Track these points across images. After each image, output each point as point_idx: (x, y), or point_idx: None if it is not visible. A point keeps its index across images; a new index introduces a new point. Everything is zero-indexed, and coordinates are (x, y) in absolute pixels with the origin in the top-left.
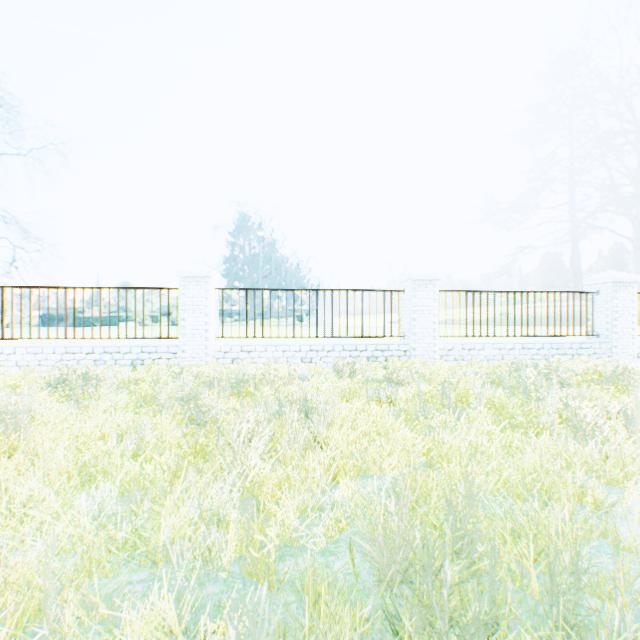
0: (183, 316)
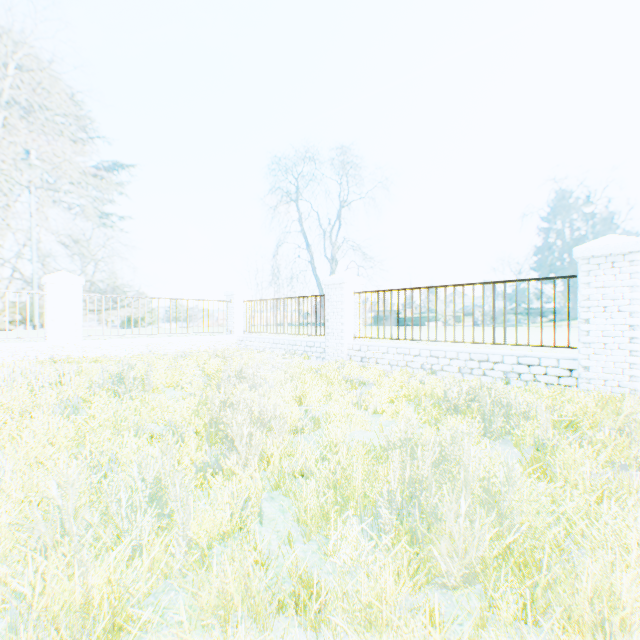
0: (583, 316)
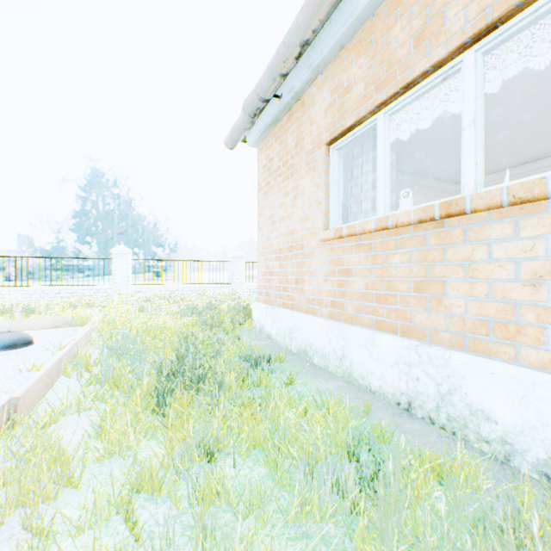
0: (115, 273)
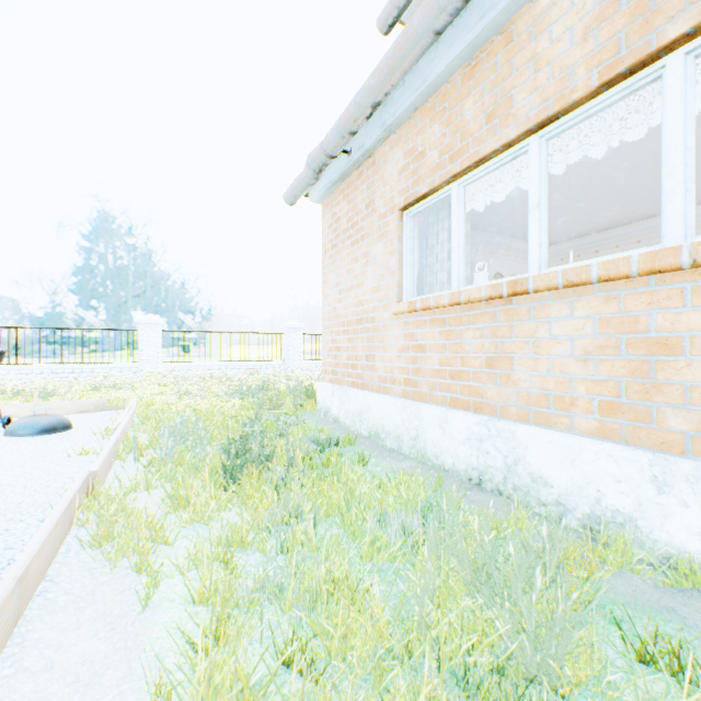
0: (142, 348)
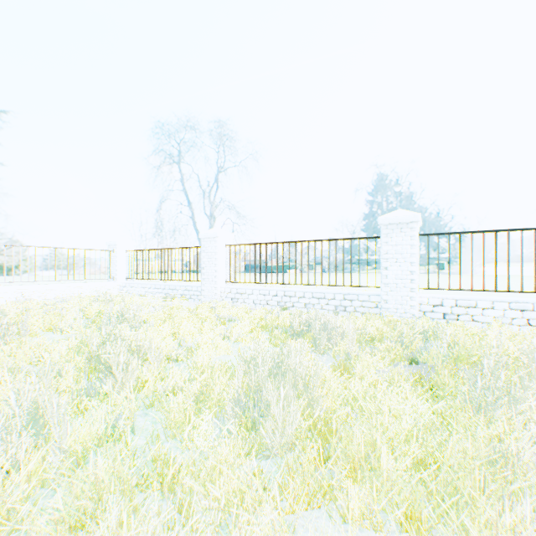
0: (384, 265)
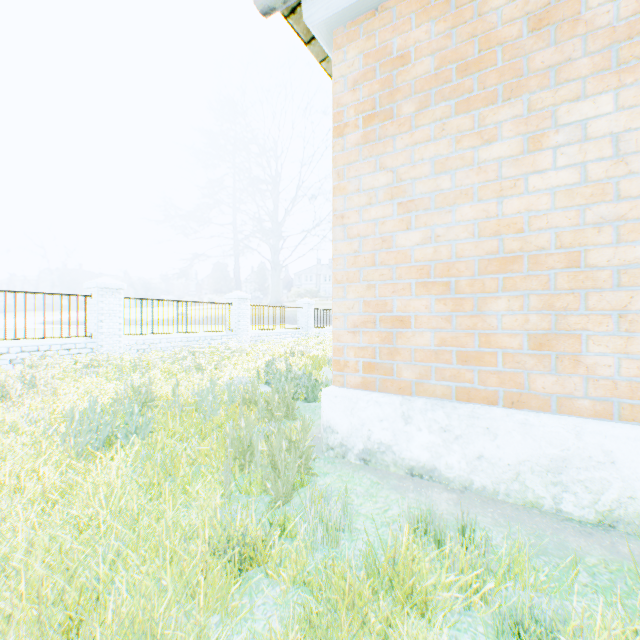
0: None
